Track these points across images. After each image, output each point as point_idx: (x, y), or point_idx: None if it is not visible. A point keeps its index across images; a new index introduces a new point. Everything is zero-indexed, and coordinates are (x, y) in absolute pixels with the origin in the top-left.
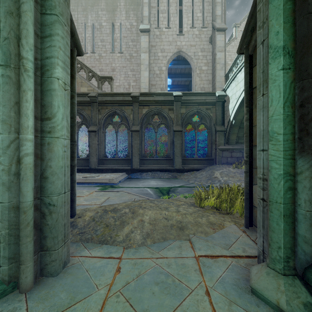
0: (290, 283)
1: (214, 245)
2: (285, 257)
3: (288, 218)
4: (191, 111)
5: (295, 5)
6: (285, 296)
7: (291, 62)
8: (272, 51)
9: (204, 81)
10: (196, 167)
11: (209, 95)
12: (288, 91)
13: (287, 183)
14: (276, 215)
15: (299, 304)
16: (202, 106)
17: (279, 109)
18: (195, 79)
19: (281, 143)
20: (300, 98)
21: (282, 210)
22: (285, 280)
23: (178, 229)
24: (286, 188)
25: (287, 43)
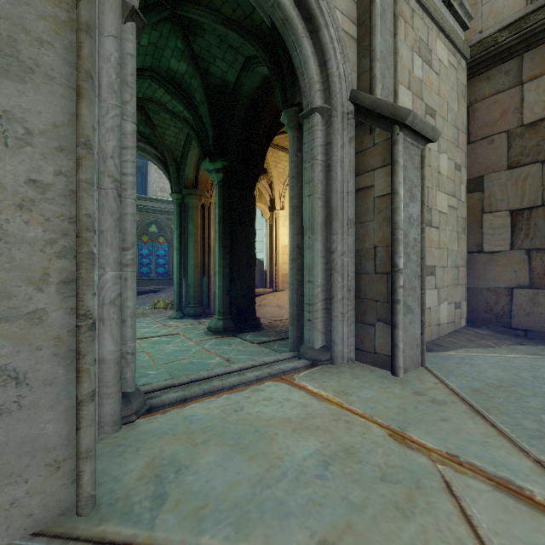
0: (178, 312)
1: (160, 315)
2: (177, 306)
3: (178, 295)
4: (147, 220)
5: (180, 237)
6: (176, 315)
7: (179, 252)
8: (175, 248)
9: (164, 180)
10: (154, 288)
11: (171, 204)
12: (178, 260)
13: (178, 286)
14: (176, 295)
15: (179, 316)
16: (162, 214)
17: (176, 265)
18: (152, 175)
19: (176, 274)
20: (183, 261)
21: (177, 293)
22: (177, 312)
23: (142, 314)
24: (178, 287)
25: (178, 247)
